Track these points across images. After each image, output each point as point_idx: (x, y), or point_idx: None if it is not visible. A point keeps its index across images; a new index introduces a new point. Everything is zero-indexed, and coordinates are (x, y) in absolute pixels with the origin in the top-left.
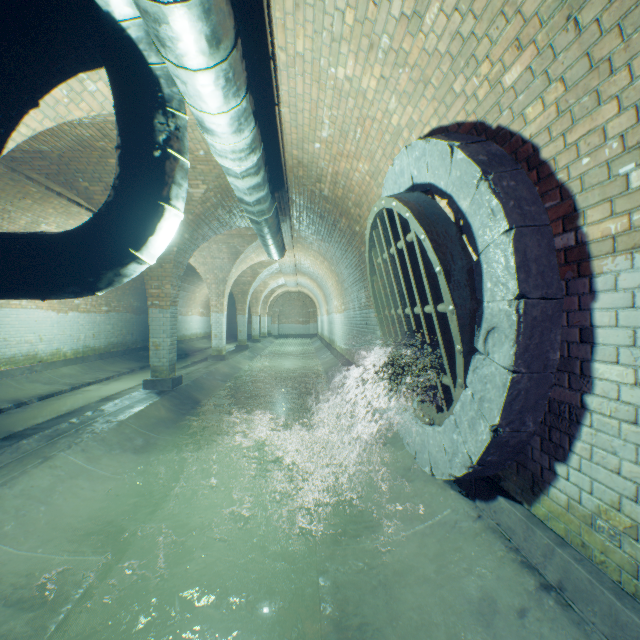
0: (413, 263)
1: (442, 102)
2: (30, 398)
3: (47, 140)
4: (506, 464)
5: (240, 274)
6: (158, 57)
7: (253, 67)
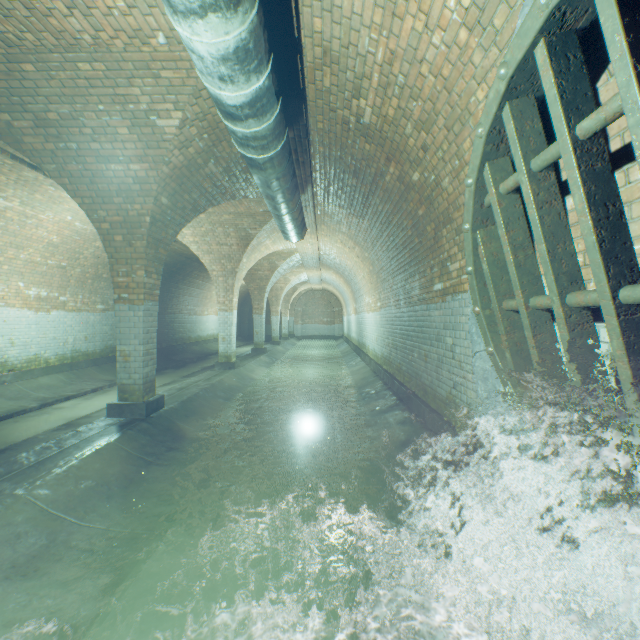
0: None
1: None
2: None
3: None
4: None
5: (256, 267)
6: None
7: None
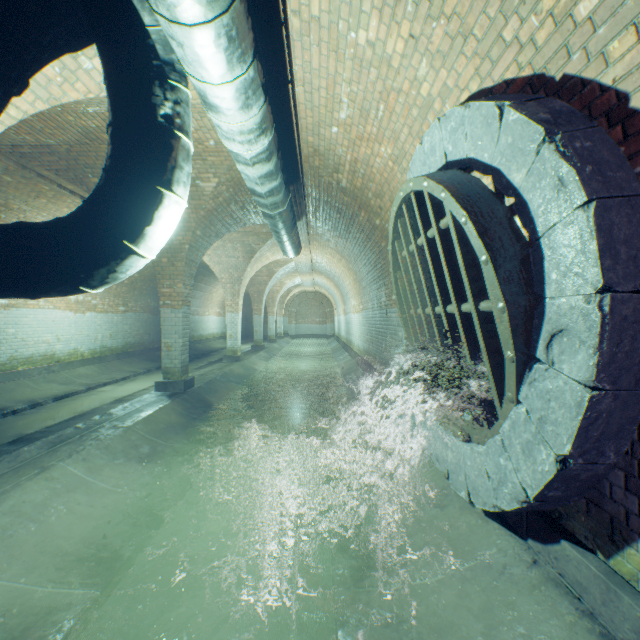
0: (447, 254)
1: (486, 57)
2: (45, 399)
3: (53, 133)
4: (571, 500)
5: (256, 273)
6: (152, 18)
7: (263, 36)
